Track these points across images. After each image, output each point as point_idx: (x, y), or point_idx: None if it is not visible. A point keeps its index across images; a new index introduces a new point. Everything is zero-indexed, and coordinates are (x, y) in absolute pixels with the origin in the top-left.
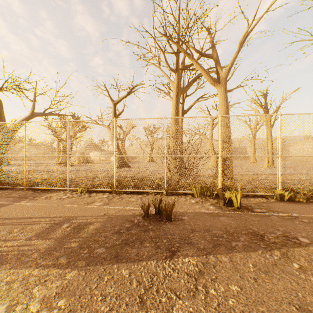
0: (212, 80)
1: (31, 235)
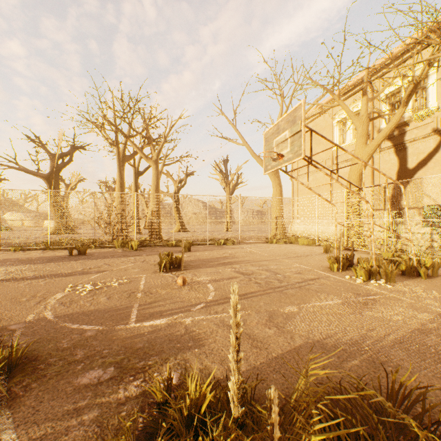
0: (147, 158)
1: None
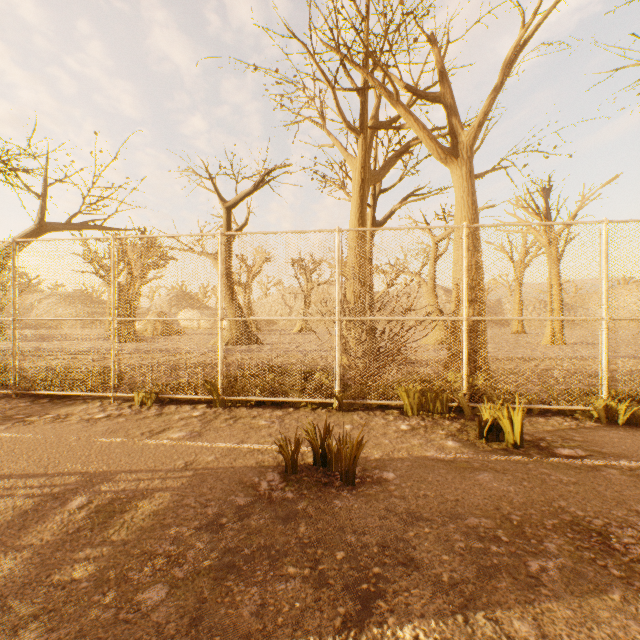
0: (442, 150)
1: None
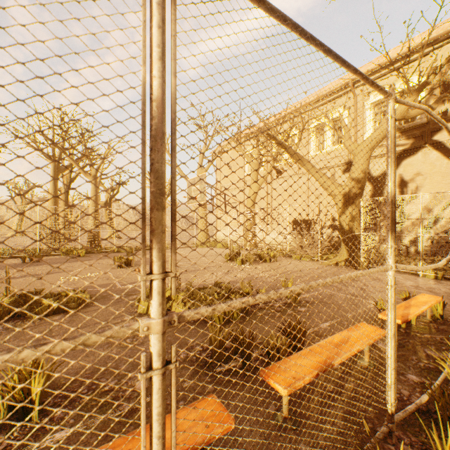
0: (86, 174)
1: None
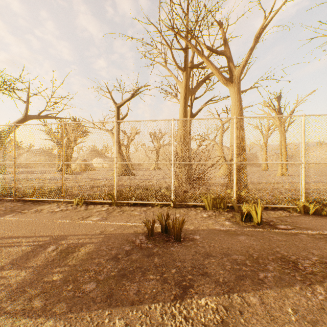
0: (225, 79)
1: (4, 262)
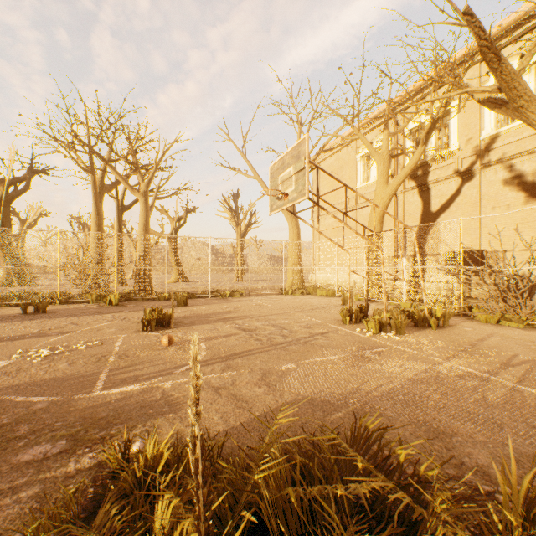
0: (132, 190)
1: None
